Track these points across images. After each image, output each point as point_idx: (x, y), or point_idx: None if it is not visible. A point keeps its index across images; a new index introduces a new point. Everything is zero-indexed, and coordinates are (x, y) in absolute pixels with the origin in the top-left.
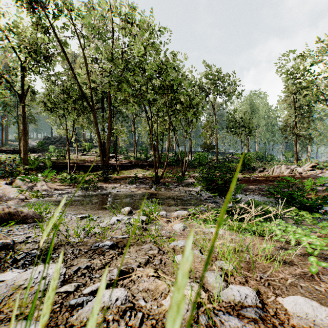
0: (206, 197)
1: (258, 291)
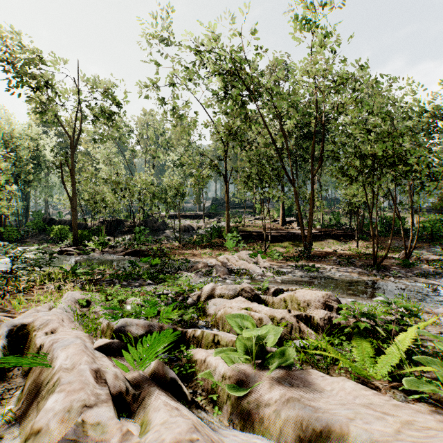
0: None
1: None
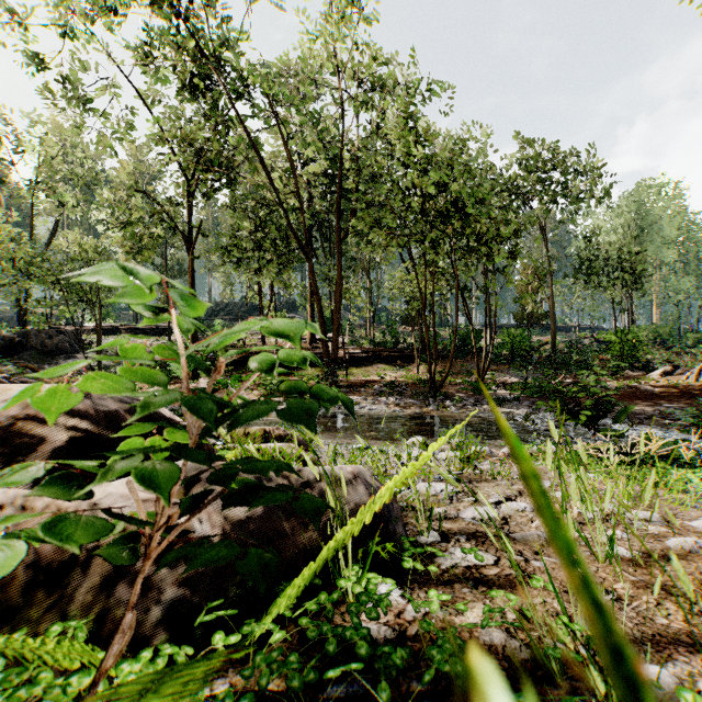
0: (546, 426)
1: (663, 518)
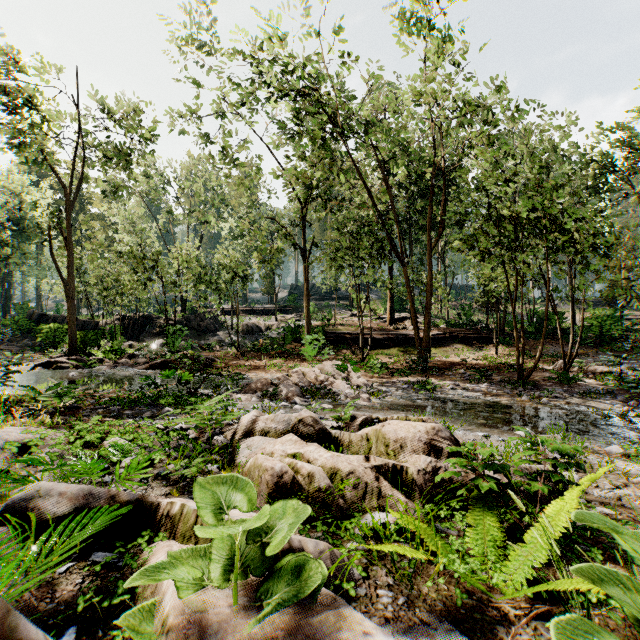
0: None
1: None
